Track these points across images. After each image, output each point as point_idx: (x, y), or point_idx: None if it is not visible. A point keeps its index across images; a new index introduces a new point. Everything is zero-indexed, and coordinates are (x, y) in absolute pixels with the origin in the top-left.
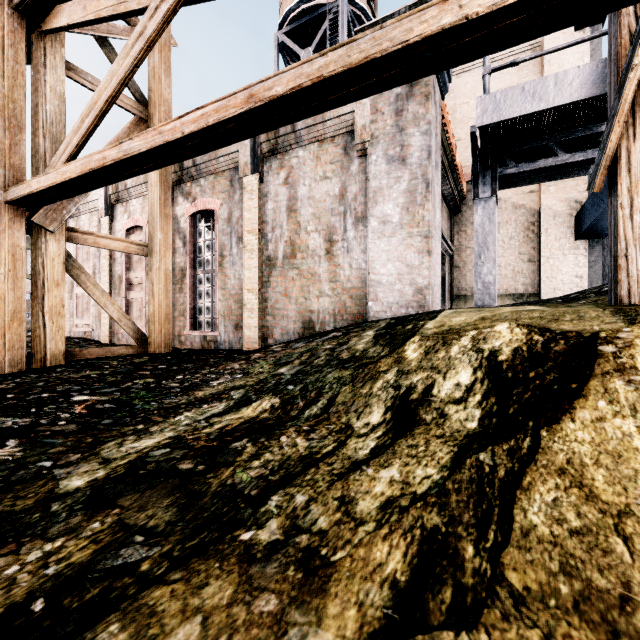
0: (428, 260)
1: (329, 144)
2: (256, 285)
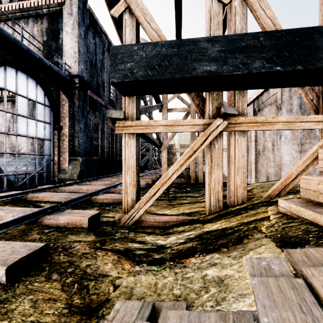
0: (299, 155)
1: (273, 105)
2: (254, 161)
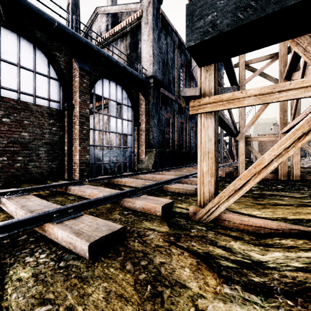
0: None
1: None
2: None
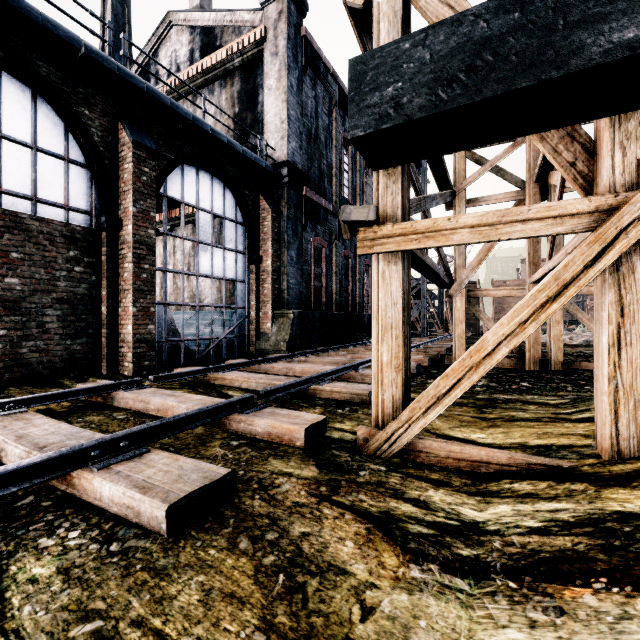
0: None
1: None
2: None
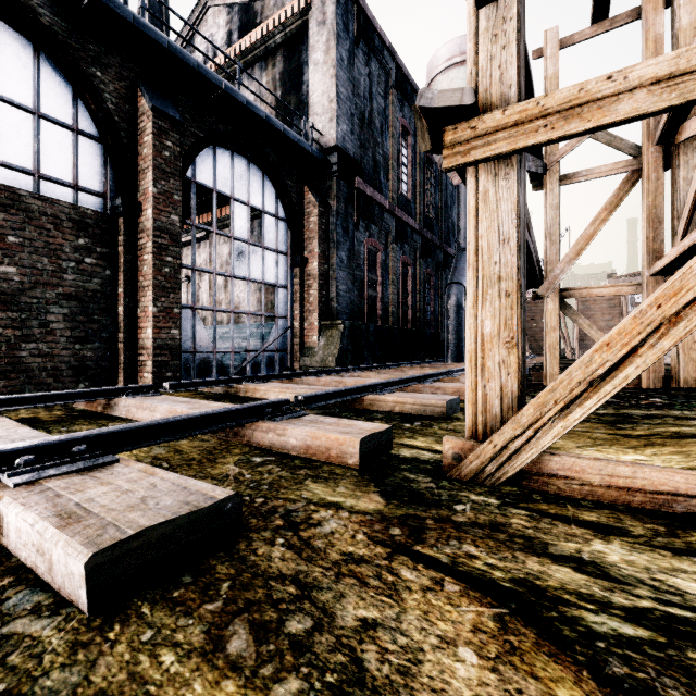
0: None
1: None
2: None
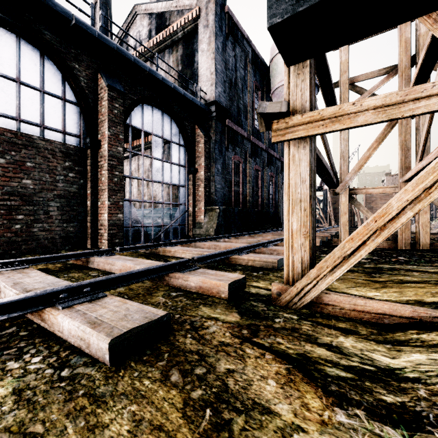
0: None
1: None
2: None
